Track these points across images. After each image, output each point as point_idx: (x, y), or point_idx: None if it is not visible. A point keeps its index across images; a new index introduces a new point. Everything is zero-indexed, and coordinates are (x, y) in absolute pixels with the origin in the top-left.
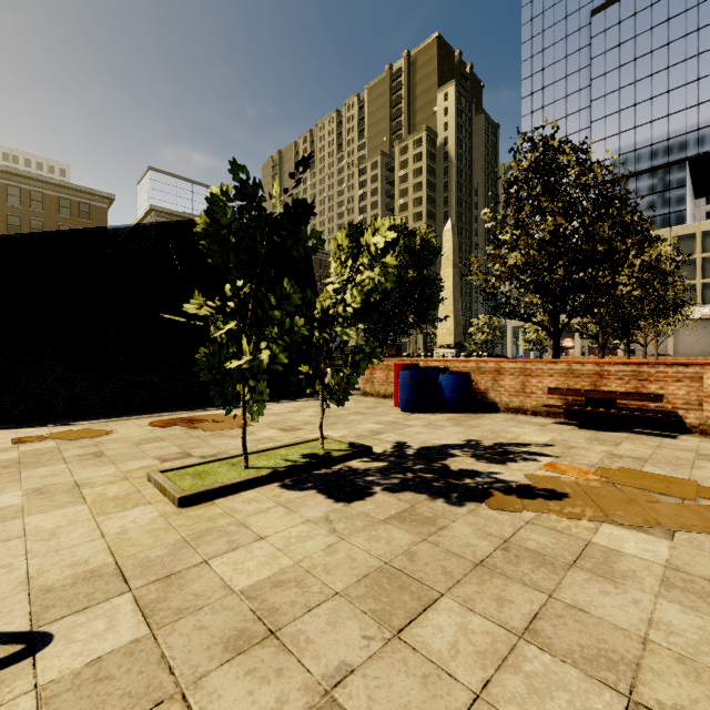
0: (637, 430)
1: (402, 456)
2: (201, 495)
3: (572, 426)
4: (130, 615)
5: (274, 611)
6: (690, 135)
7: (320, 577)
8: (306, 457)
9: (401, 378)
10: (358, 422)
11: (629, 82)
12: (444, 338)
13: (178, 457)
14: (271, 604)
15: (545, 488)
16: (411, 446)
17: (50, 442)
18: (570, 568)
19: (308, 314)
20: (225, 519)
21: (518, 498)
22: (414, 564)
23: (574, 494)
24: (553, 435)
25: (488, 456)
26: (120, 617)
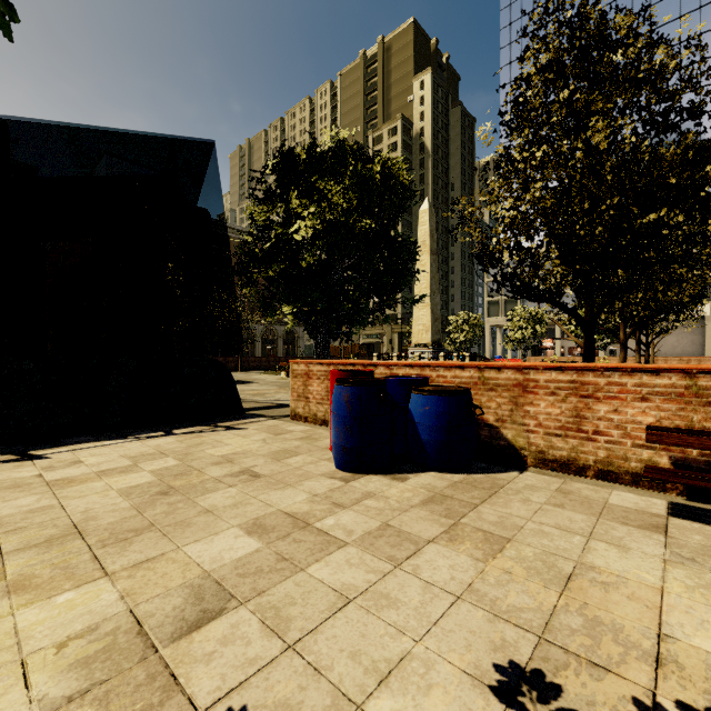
0: None
1: None
2: None
3: None
4: None
5: None
6: None
7: None
8: None
9: (334, 402)
10: (210, 520)
11: None
12: (420, 336)
13: None
14: None
15: None
16: None
17: None
18: None
19: None
20: None
21: None
22: None
23: None
24: None
25: None
26: None
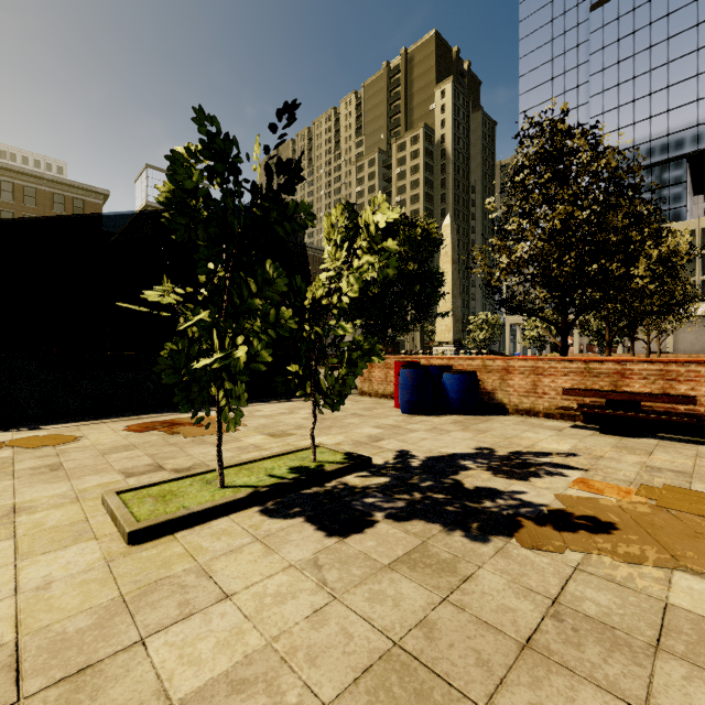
0: (665, 436)
1: (406, 469)
2: (159, 527)
3: (592, 431)
4: None
5: None
6: (690, 131)
7: (300, 672)
8: (295, 472)
9: (401, 377)
10: (356, 425)
11: (628, 78)
12: (442, 336)
13: (146, 471)
14: None
15: (584, 515)
16: (415, 456)
17: (7, 450)
18: (656, 653)
19: (298, 304)
20: (184, 564)
21: (555, 531)
22: (434, 645)
23: (622, 524)
24: (573, 442)
25: (506, 469)
26: None
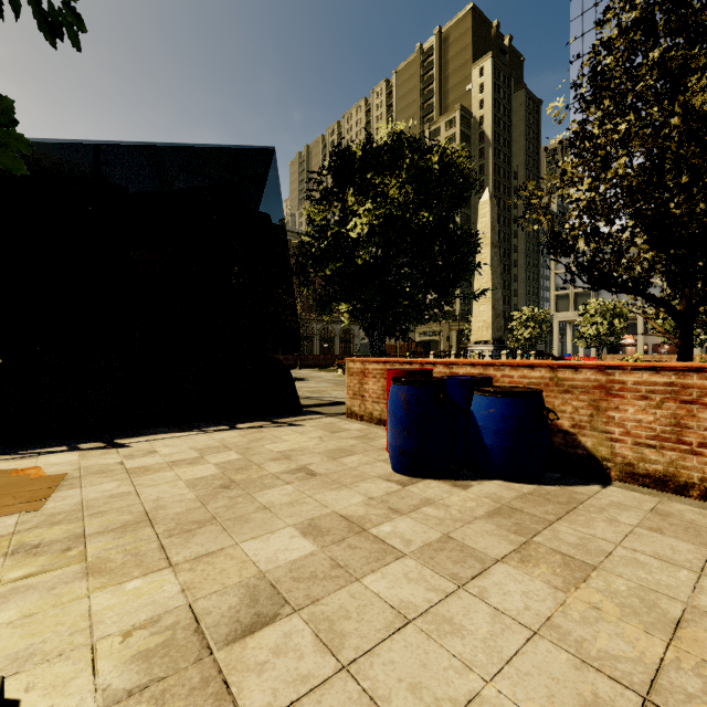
0: None
1: None
2: None
3: None
4: None
5: None
6: None
7: None
8: None
9: (390, 402)
10: (267, 518)
11: None
12: (480, 333)
13: None
14: None
15: None
16: None
17: None
18: None
19: None
20: None
21: None
22: None
23: None
24: None
25: None
26: None
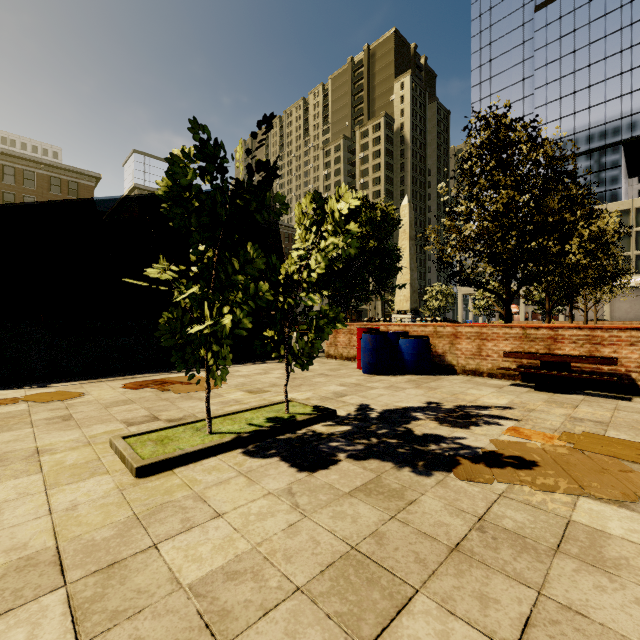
0: (591, 393)
1: (365, 419)
2: (160, 464)
3: (528, 388)
4: (57, 620)
5: (225, 615)
6: (625, 120)
7: (279, 566)
8: (271, 421)
9: (363, 342)
10: (323, 384)
11: (569, 72)
12: (401, 305)
13: (144, 421)
14: (222, 604)
15: (512, 455)
16: (374, 409)
17: (22, 404)
18: (555, 554)
19: (273, 279)
20: (183, 492)
21: (487, 467)
22: (383, 548)
23: (543, 462)
24: (510, 397)
25: (451, 419)
26: (45, 623)
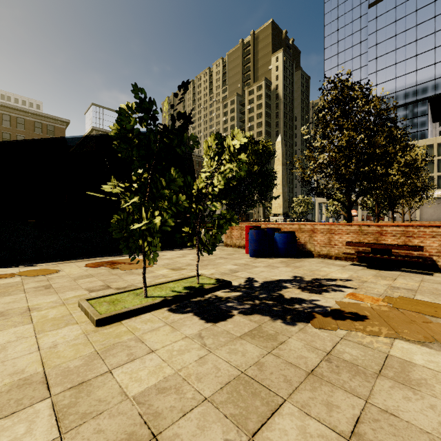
0: (405, 270)
1: (251, 288)
2: (112, 317)
3: (363, 267)
4: (46, 419)
5: (157, 416)
6: (430, 83)
7: (193, 384)
8: (187, 289)
9: (250, 235)
10: (222, 264)
11: (392, 50)
12: (276, 210)
13: (101, 289)
14: (155, 408)
15: (351, 312)
16: (257, 281)
17: (17, 278)
18: (378, 377)
19: (188, 192)
20: (128, 336)
21: (333, 319)
22: (262, 373)
23: (371, 316)
24: (350, 273)
25: (309, 288)
26: (38, 421)
